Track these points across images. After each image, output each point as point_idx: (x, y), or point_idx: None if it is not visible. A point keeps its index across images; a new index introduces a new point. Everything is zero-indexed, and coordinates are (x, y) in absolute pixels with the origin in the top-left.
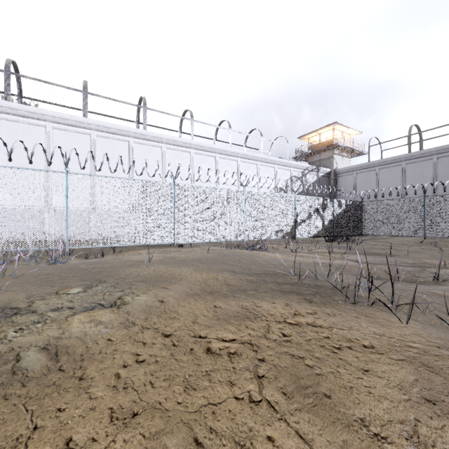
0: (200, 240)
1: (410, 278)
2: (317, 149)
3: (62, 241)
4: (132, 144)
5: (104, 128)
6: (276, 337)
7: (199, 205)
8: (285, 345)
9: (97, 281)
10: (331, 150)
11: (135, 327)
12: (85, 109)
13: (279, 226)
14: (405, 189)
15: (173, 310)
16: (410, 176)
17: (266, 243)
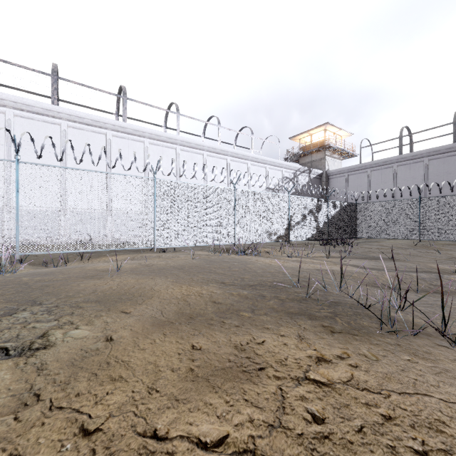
0: (185, 244)
1: (428, 287)
2: (309, 150)
3: (11, 246)
4: (110, 137)
5: (77, 117)
6: (302, 427)
7: (184, 204)
8: (324, 452)
9: (30, 303)
10: (323, 151)
11: (34, 411)
12: (54, 96)
13: (272, 228)
14: (400, 190)
15: (122, 359)
16: (402, 178)
17: (258, 246)
